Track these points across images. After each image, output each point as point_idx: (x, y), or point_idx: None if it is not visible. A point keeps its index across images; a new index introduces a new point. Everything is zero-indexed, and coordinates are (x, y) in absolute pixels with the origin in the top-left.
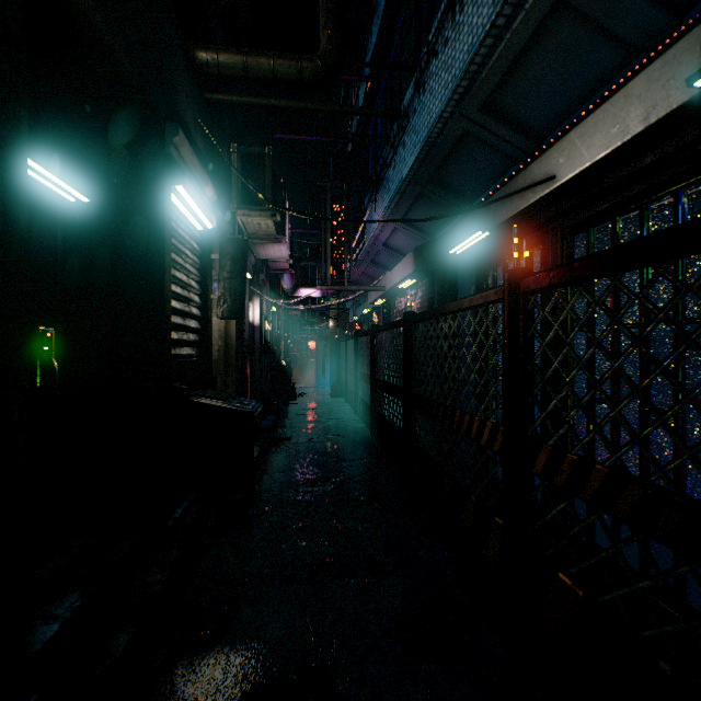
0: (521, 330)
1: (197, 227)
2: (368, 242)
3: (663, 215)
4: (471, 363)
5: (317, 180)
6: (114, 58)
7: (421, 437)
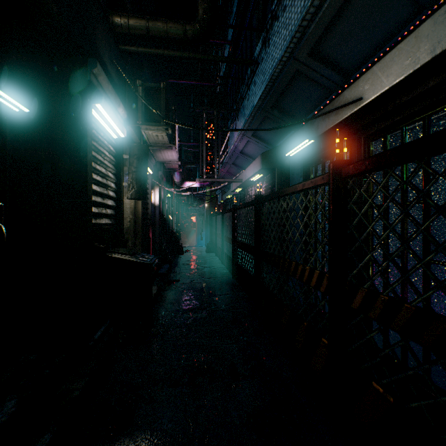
0: (343, 204)
1: (113, 136)
2: (230, 150)
3: (440, 123)
4: (303, 228)
5: (196, 108)
6: (45, 4)
7: (266, 280)
